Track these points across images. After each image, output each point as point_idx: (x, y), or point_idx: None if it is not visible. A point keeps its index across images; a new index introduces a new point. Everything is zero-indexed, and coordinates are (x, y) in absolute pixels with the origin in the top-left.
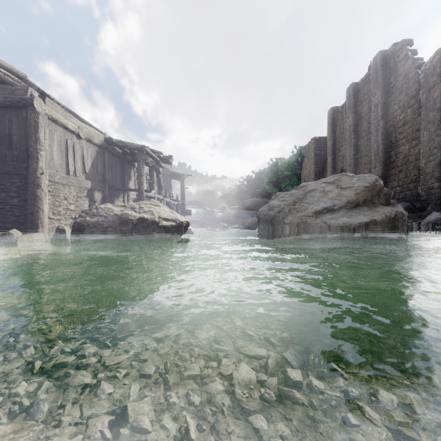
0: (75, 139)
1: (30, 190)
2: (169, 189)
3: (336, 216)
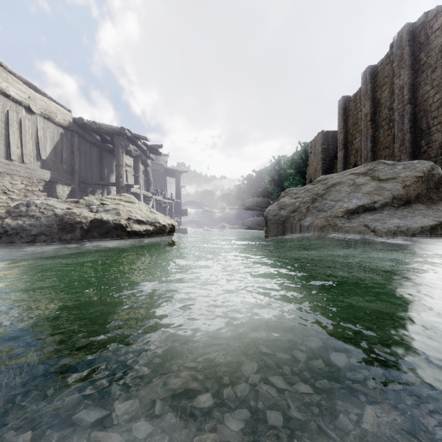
0: (23, 113)
1: None
2: (163, 187)
3: (381, 217)
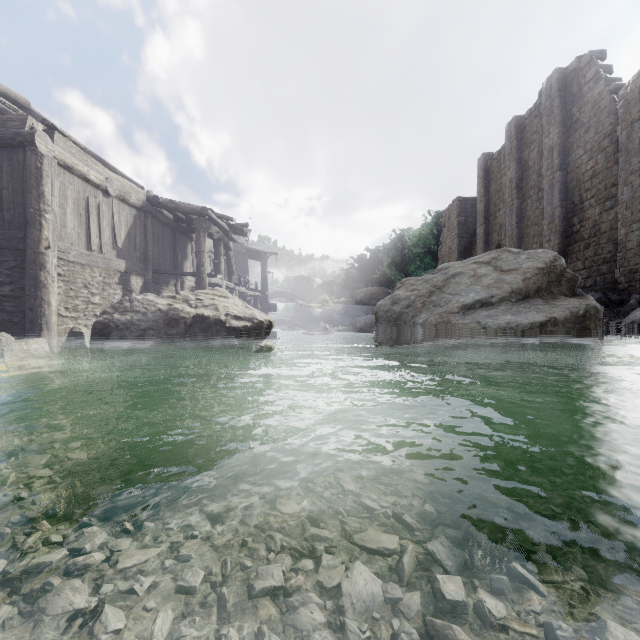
0: (101, 197)
1: (29, 273)
2: (244, 274)
3: (495, 313)
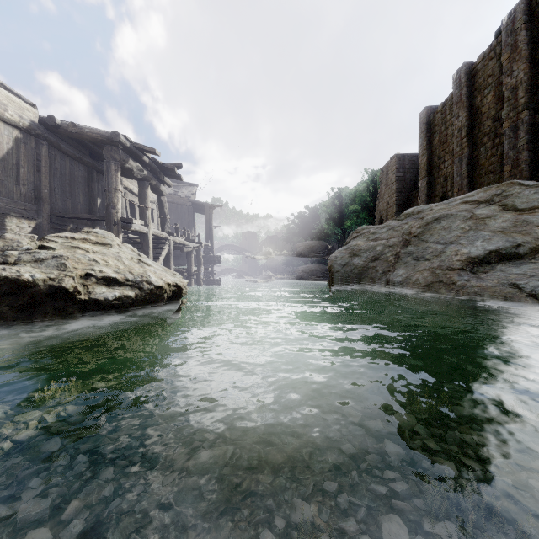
0: None
1: None
2: (189, 227)
3: (537, 270)
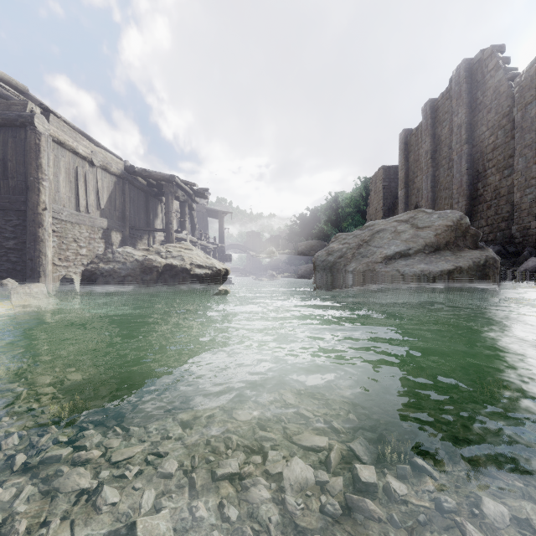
0: (87, 167)
1: (30, 230)
2: (205, 230)
3: (411, 263)
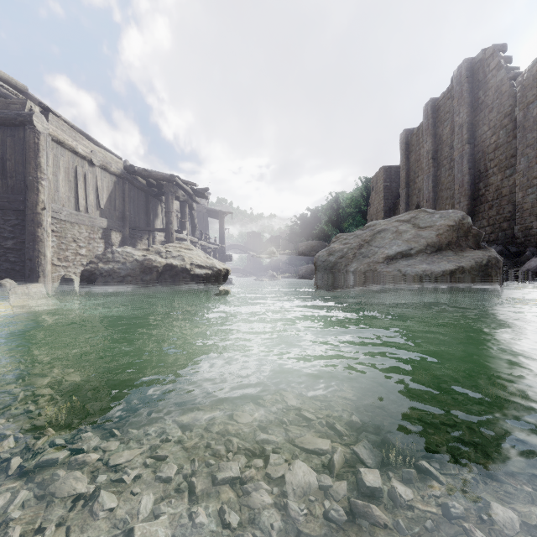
0: (87, 166)
1: (29, 229)
2: (205, 230)
3: (413, 263)
